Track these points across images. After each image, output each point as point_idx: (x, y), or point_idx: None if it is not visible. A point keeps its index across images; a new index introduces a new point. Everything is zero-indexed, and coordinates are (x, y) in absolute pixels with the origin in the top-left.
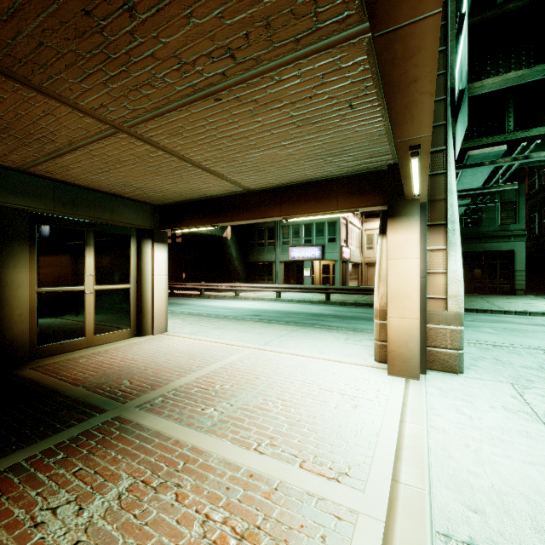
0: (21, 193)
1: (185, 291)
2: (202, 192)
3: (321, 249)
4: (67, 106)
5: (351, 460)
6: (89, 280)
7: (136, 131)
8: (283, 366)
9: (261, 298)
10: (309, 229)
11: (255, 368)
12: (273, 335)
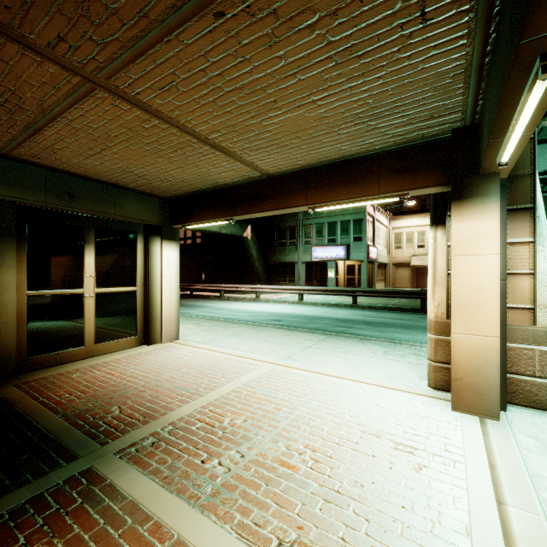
0: (6, 182)
1: (204, 293)
2: (213, 180)
3: (346, 249)
4: (15, 44)
5: None
6: (89, 282)
7: (117, 86)
8: (310, 391)
9: (283, 300)
10: (333, 228)
11: (275, 393)
12: (297, 347)
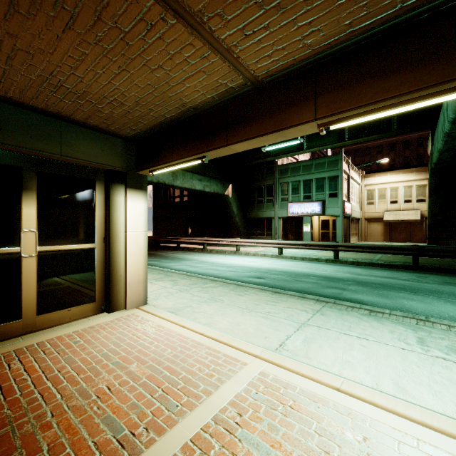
0: None
1: (190, 245)
2: (178, 99)
3: (321, 205)
4: None
5: None
6: (29, 239)
7: None
8: (341, 455)
9: (262, 254)
10: (308, 185)
11: (272, 455)
12: (289, 323)
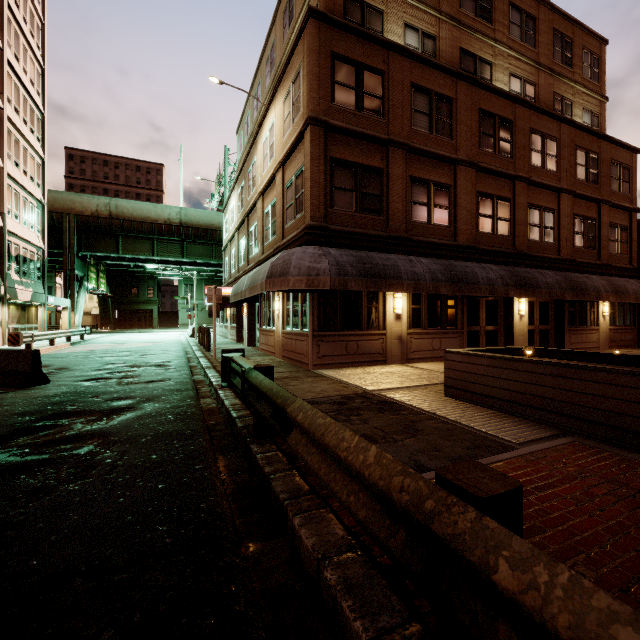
0: None
1: None
2: None
3: None
4: None
5: None
6: None
7: None
8: None
9: None
10: None
11: None
12: None
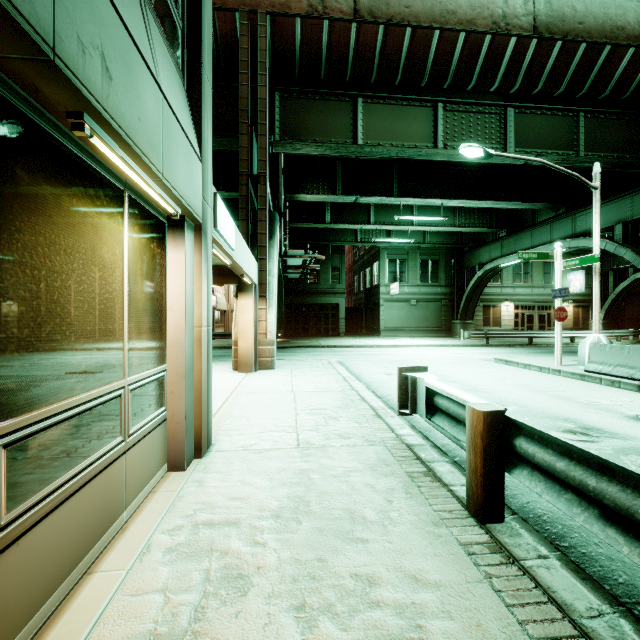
0: None
1: None
2: None
3: None
4: None
5: (220, 389)
6: None
7: None
8: None
9: None
10: None
11: None
12: None
